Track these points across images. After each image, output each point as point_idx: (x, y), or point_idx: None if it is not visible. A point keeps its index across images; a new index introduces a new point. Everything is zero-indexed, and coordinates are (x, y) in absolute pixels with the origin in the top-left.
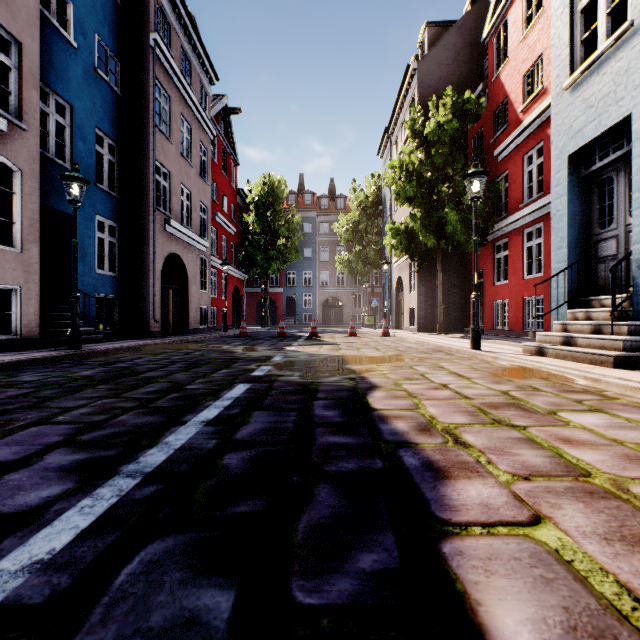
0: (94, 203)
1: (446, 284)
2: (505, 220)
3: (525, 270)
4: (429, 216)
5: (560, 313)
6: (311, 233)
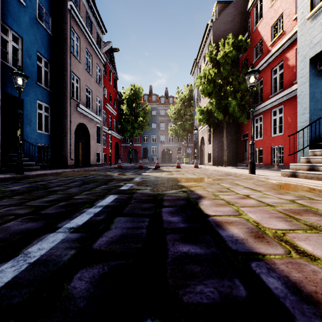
0: (36, 93)
1: (227, 140)
2: (261, 105)
3: (272, 131)
4: (220, 103)
5: (304, 152)
6: (155, 115)
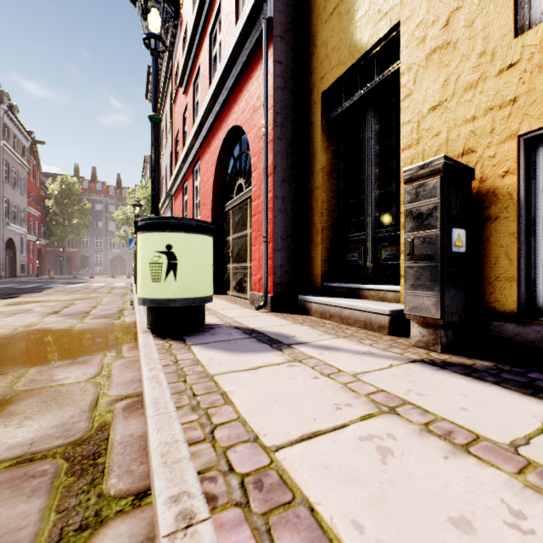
0: None
1: None
2: None
3: None
4: None
5: None
6: (102, 211)
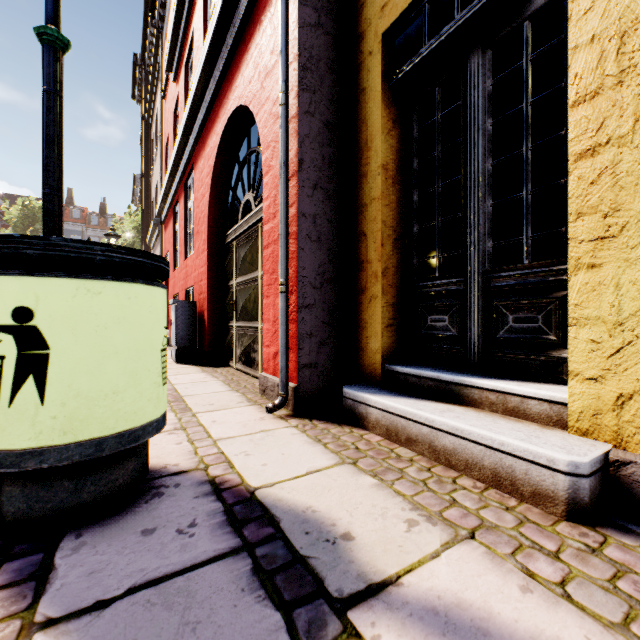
0: None
1: None
2: None
3: None
4: None
5: None
6: None
